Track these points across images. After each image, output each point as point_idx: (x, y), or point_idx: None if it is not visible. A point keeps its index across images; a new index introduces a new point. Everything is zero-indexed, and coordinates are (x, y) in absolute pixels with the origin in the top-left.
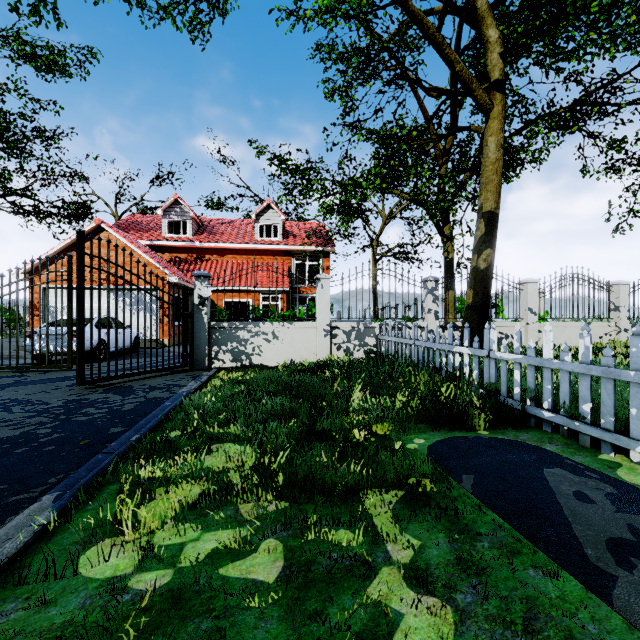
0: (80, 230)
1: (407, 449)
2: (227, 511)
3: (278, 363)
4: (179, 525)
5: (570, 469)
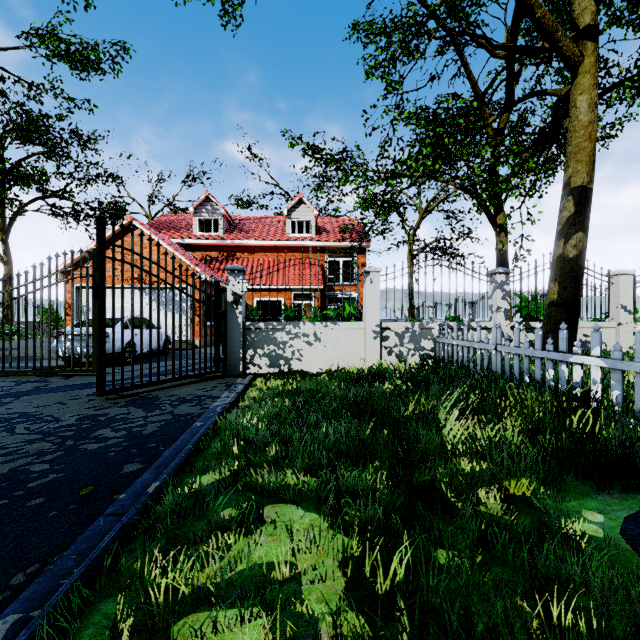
0: (100, 215)
1: (588, 537)
2: None
3: (320, 369)
4: None
5: None
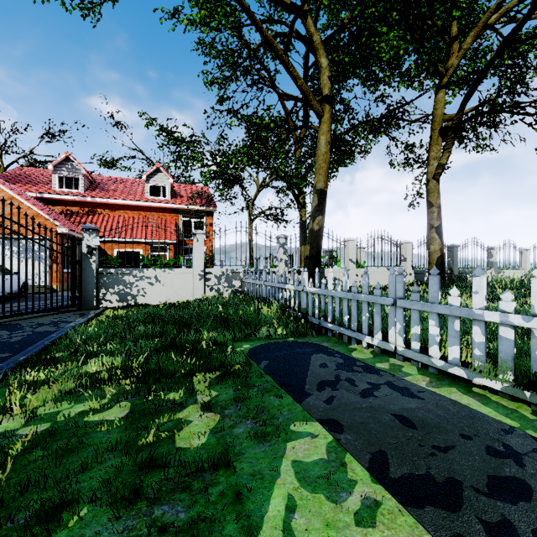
0: None
1: (236, 351)
2: (95, 393)
3: (160, 302)
4: (57, 403)
5: (328, 354)
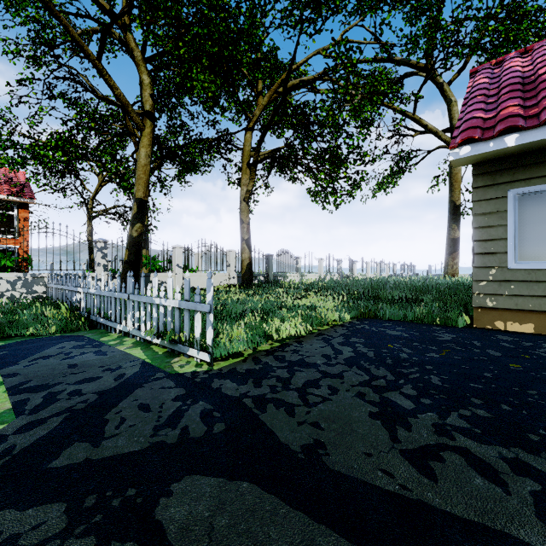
0: None
1: None
2: None
3: None
4: None
5: (79, 340)
